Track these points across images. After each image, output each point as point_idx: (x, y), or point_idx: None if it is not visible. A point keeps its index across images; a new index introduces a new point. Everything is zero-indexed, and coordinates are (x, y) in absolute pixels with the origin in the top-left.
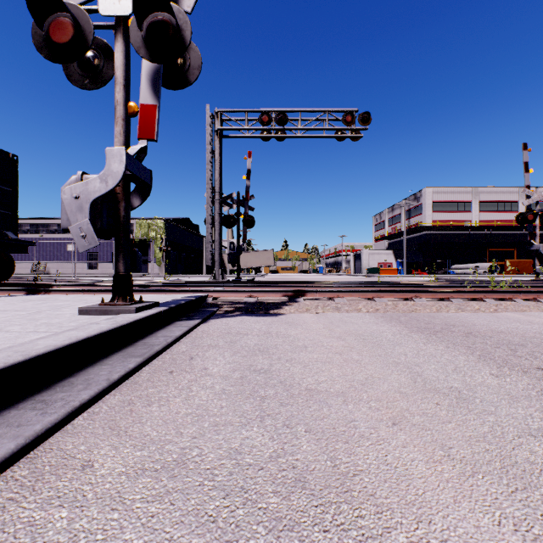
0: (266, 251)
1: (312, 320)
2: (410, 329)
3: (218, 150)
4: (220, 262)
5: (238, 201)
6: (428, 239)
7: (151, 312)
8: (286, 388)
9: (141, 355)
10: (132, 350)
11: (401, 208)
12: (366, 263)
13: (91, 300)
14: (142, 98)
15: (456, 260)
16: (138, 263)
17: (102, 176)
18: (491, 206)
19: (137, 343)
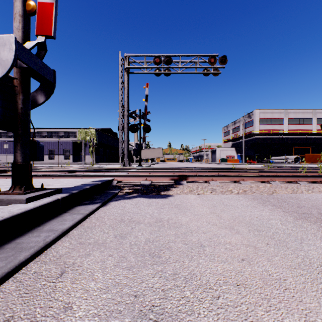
0: (158, 148)
1: (197, 202)
2: (291, 215)
3: (126, 81)
4: (127, 155)
5: (140, 115)
6: (256, 141)
7: (44, 202)
8: None
9: None
10: None
11: (240, 122)
12: (219, 156)
13: None
14: None
15: (274, 154)
16: (39, 153)
17: None
18: (295, 121)
19: (8, 244)
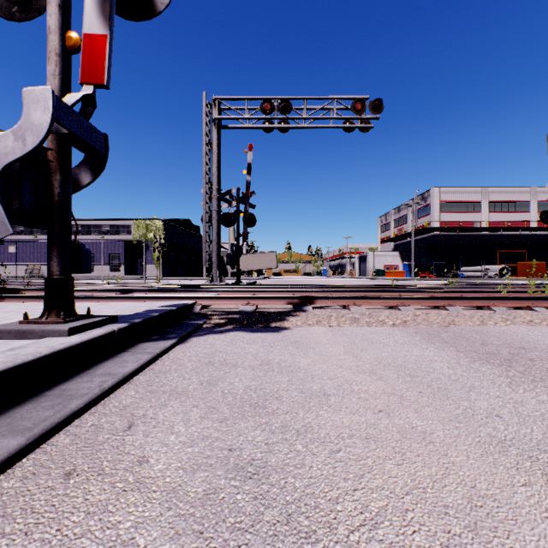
0: (269, 253)
1: (327, 338)
2: (467, 355)
3: (216, 142)
4: (217, 264)
5: (238, 198)
6: (436, 241)
7: (94, 334)
8: (301, 547)
9: (30, 426)
10: (25, 413)
11: (408, 208)
12: (372, 265)
13: (40, 311)
14: (87, 25)
15: (465, 263)
16: (85, 262)
17: (17, 130)
18: (501, 206)
19: (51, 391)
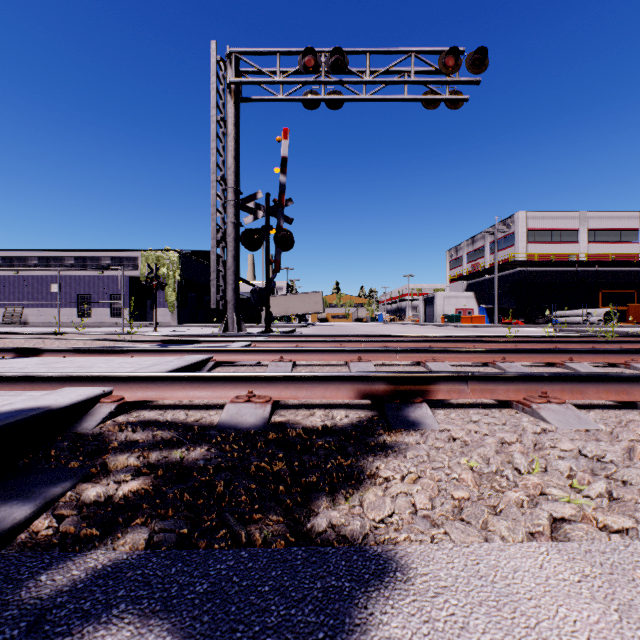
0: (313, 293)
1: None
2: None
3: (232, 118)
4: (235, 303)
5: (268, 207)
6: (521, 278)
7: None
8: None
9: None
10: None
11: (485, 239)
12: (441, 309)
13: None
14: None
15: (559, 306)
16: None
17: None
18: (603, 235)
19: None
